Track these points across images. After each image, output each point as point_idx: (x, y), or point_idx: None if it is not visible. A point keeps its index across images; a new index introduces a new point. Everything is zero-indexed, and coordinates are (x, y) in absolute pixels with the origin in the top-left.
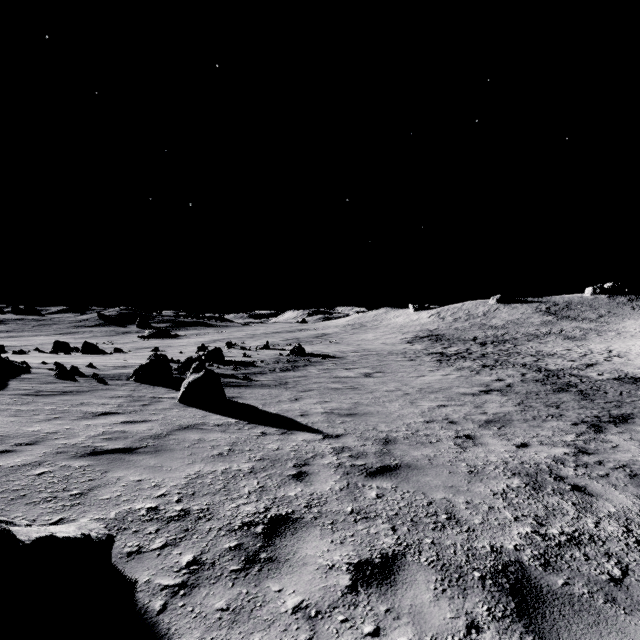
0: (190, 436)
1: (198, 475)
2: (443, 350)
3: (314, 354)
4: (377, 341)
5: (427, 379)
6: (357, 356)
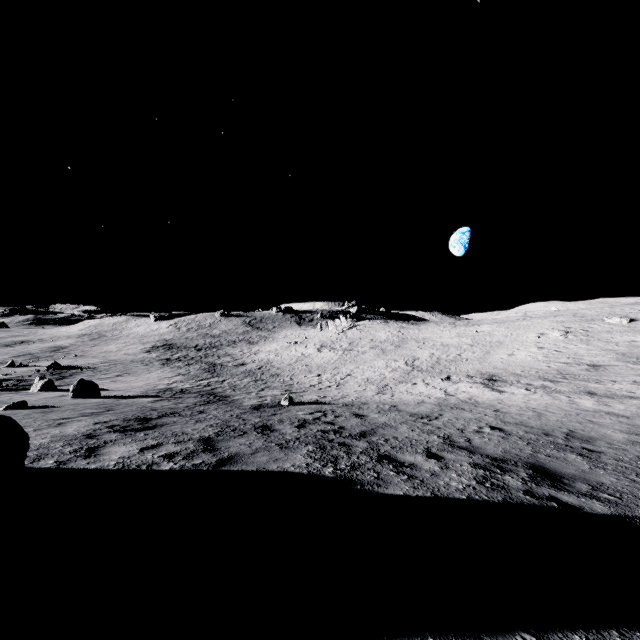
0: None
1: None
2: (170, 356)
3: (69, 367)
4: (120, 352)
5: (153, 374)
6: (107, 366)
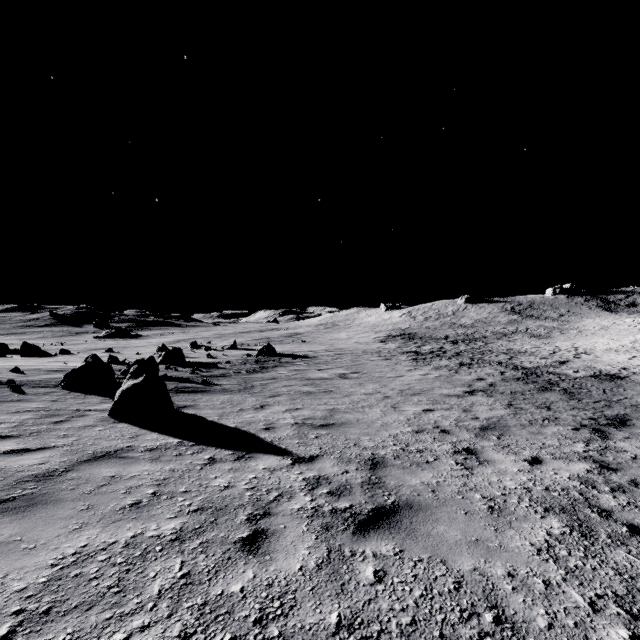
0: (100, 472)
1: (79, 556)
2: (417, 349)
3: (285, 354)
4: (350, 340)
5: (406, 379)
6: (330, 356)
